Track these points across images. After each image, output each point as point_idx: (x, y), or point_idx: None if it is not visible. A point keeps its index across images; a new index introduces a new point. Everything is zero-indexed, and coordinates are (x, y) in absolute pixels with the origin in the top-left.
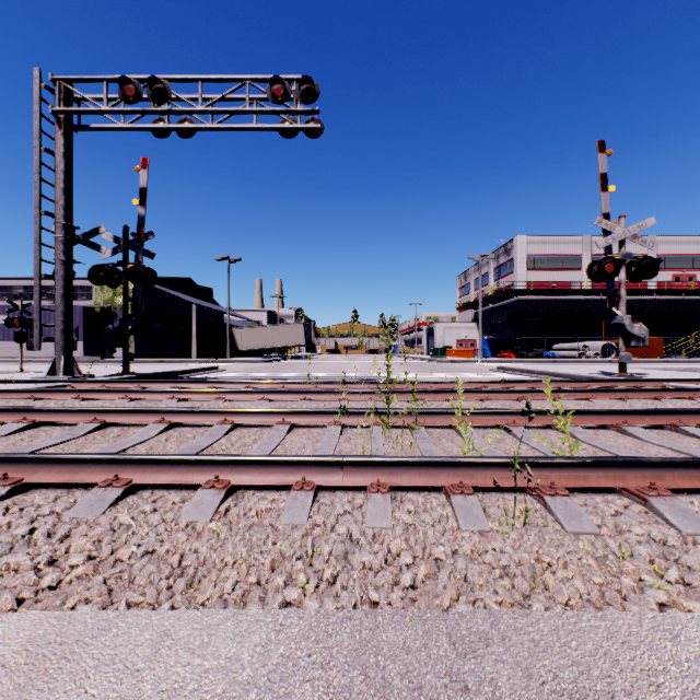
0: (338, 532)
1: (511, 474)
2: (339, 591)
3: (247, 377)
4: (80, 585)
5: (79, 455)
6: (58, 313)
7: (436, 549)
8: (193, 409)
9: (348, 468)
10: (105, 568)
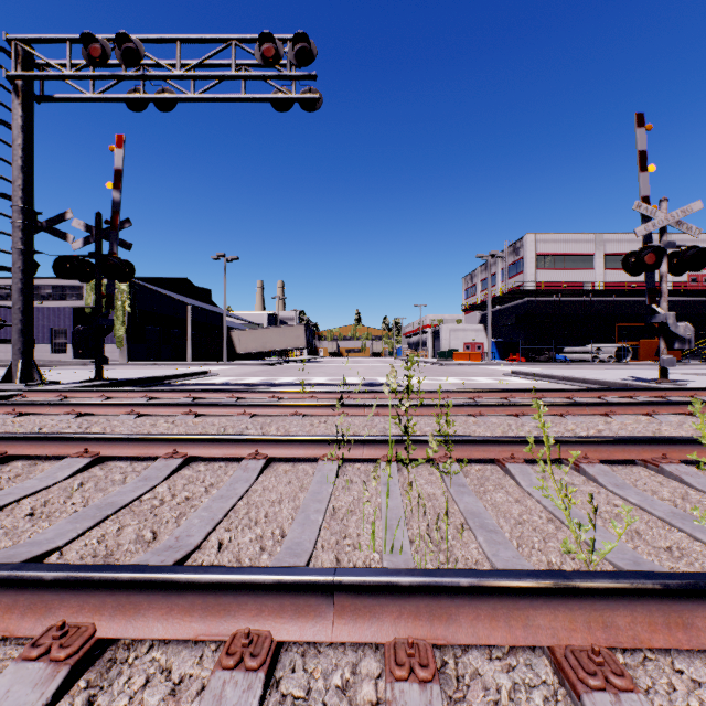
0: None
1: (687, 614)
2: None
3: (238, 383)
4: None
5: None
6: (15, 310)
7: None
8: (130, 436)
9: (343, 598)
10: None
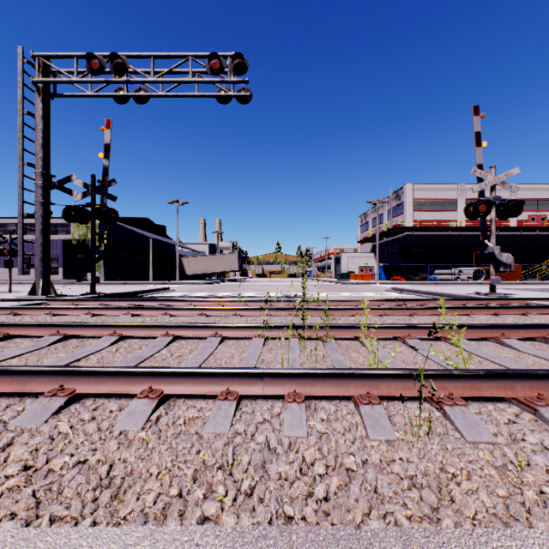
0: (257, 441)
1: (412, 384)
2: (256, 505)
3: (191, 296)
4: (8, 499)
5: (29, 367)
6: (37, 244)
7: (348, 459)
8: (140, 324)
9: (267, 379)
10: (36, 479)
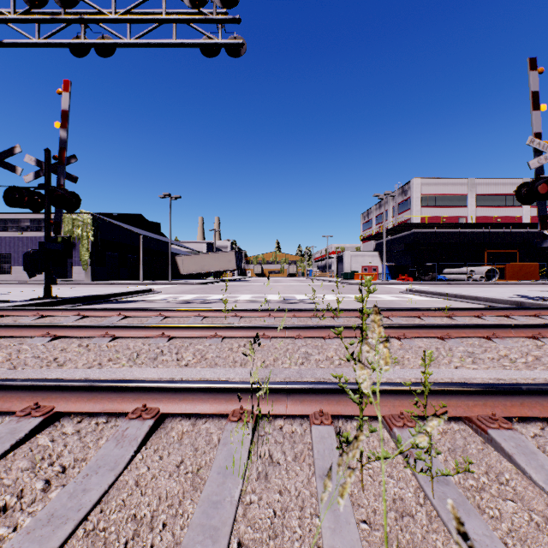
0: None
1: None
2: None
3: (174, 300)
4: None
5: None
6: None
7: None
8: None
9: None
10: None
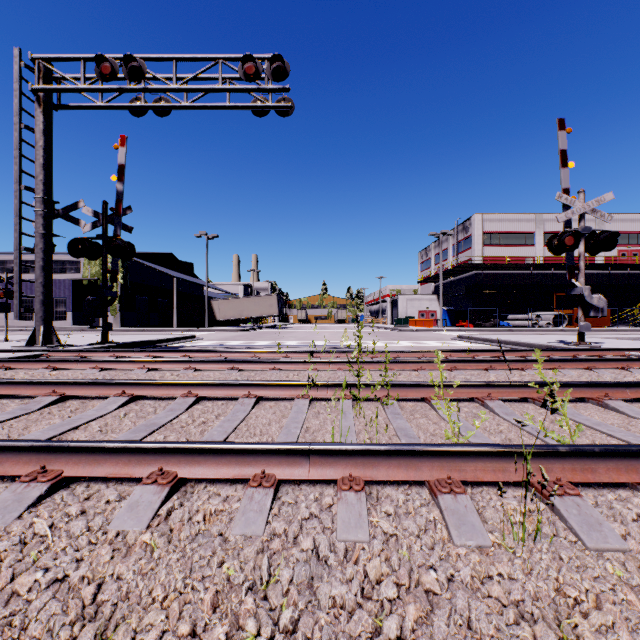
0: (301, 547)
1: (505, 465)
2: None
3: (222, 346)
4: None
5: (2, 442)
6: (37, 284)
7: (427, 576)
8: (155, 381)
9: (315, 458)
10: None
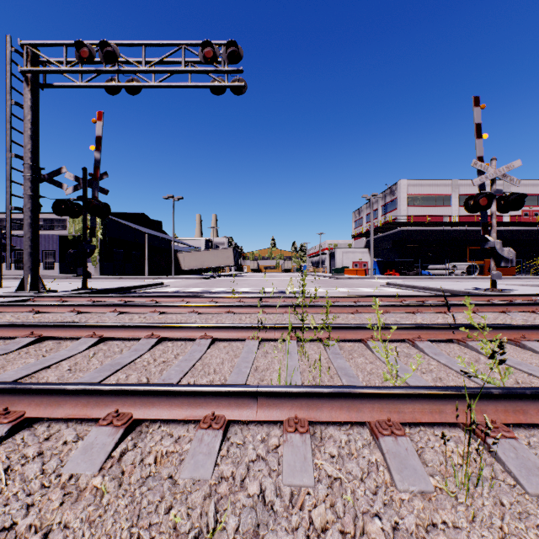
0: (248, 492)
1: (442, 406)
2: None
3: (185, 292)
4: None
5: None
6: (26, 239)
7: (372, 525)
8: (122, 324)
9: (262, 399)
10: None
